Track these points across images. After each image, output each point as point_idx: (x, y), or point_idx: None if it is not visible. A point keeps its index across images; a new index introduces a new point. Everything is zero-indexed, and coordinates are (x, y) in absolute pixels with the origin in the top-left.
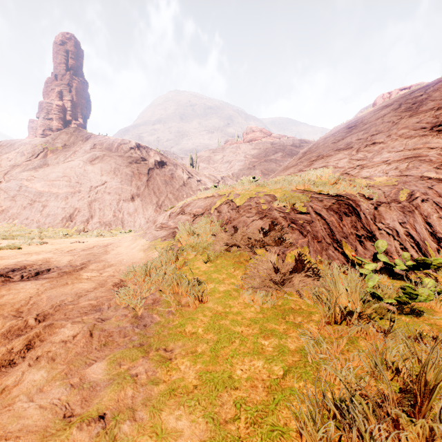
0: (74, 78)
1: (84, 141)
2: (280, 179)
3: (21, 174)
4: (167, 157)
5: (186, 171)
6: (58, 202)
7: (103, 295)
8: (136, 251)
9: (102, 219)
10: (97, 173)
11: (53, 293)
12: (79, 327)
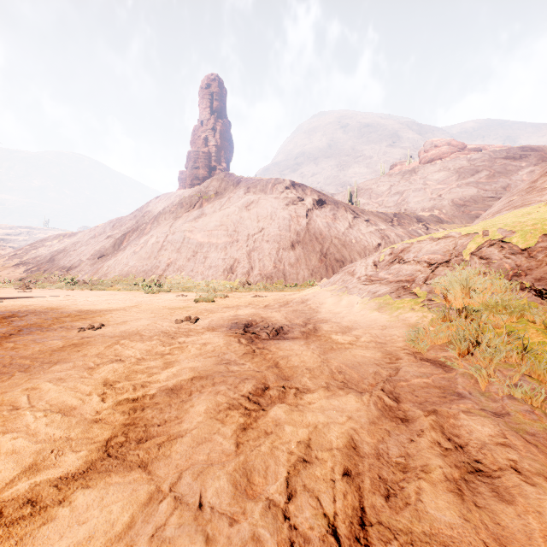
0: (218, 120)
1: (235, 186)
2: (546, 206)
3: (184, 225)
4: (324, 194)
5: (349, 210)
6: (218, 253)
7: (430, 372)
8: (360, 310)
9: (262, 271)
10: (253, 220)
11: (341, 360)
12: (487, 423)
